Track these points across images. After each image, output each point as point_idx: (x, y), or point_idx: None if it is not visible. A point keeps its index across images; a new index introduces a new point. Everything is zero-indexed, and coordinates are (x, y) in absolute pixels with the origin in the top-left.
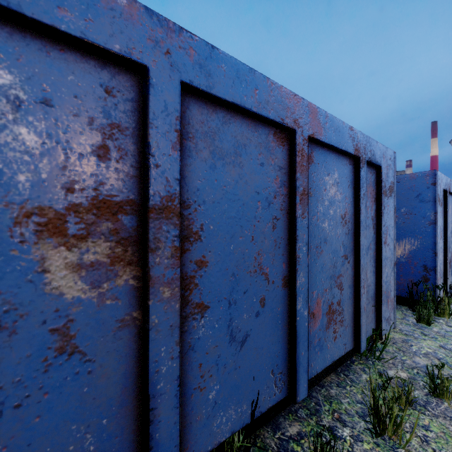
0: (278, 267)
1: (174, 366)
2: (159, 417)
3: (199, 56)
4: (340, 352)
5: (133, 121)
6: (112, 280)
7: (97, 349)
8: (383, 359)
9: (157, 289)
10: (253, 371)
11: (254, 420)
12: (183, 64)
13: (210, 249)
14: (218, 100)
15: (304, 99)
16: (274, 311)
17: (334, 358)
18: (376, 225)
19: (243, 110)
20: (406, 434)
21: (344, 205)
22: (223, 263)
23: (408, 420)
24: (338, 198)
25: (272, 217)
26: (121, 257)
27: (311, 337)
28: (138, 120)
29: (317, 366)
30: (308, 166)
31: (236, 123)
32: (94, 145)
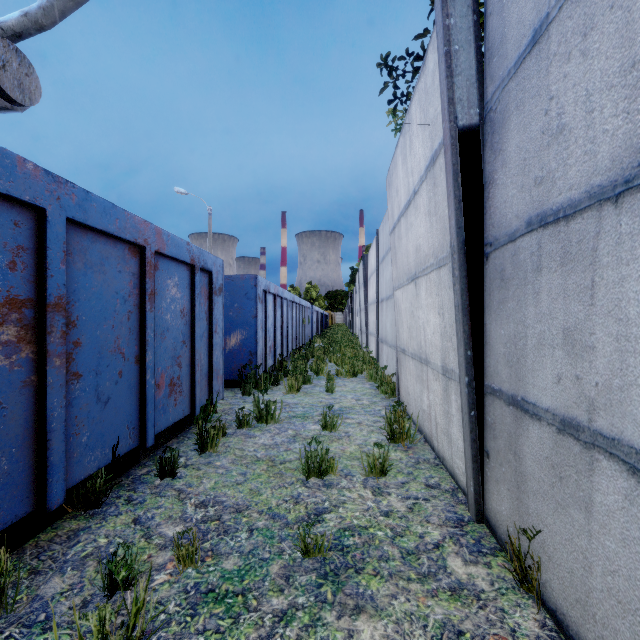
0: (132, 348)
1: (63, 413)
2: (53, 446)
3: (79, 199)
4: (180, 416)
5: (32, 244)
6: (19, 354)
7: (9, 401)
8: (213, 420)
9: (52, 359)
10: (114, 424)
11: (116, 458)
12: (68, 206)
13: (83, 334)
14: (91, 228)
15: (152, 224)
16: (129, 381)
17: (175, 420)
18: (209, 318)
19: (108, 234)
20: (219, 448)
21: (183, 302)
22: (92, 344)
23: (222, 442)
24: (178, 296)
25: (128, 311)
26: (24, 338)
27: (157, 403)
28: (35, 243)
29: (162, 425)
30: (155, 272)
31: (102, 242)
32: (8, 261)
